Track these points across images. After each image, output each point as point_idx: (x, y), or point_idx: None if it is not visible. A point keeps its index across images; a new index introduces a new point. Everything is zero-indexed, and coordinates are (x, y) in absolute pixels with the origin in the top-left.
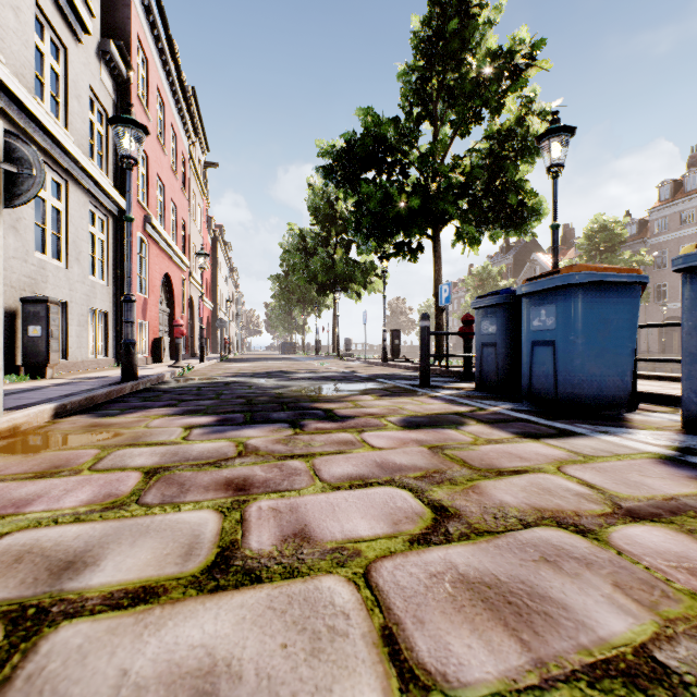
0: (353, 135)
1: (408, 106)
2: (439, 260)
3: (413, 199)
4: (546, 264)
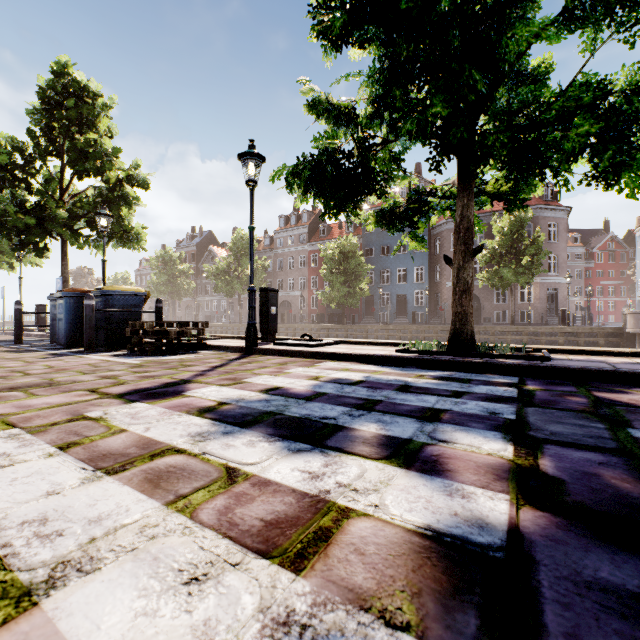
0: None
1: (37, 138)
2: (66, 258)
3: (29, 218)
4: (219, 255)
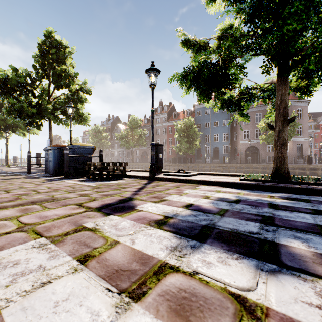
0: (7, 76)
1: (37, 69)
2: (51, 130)
3: (34, 109)
4: (122, 128)
